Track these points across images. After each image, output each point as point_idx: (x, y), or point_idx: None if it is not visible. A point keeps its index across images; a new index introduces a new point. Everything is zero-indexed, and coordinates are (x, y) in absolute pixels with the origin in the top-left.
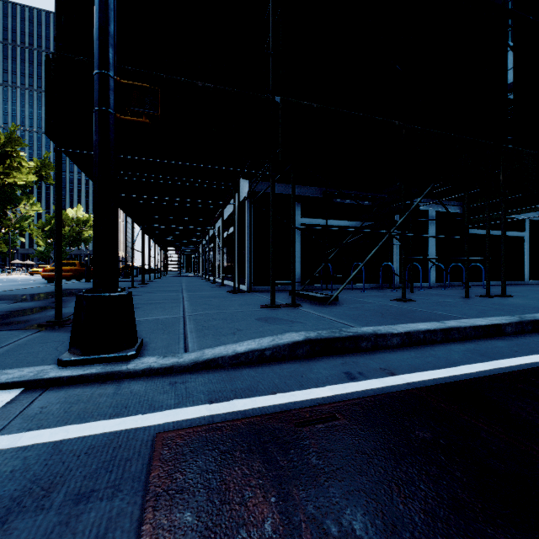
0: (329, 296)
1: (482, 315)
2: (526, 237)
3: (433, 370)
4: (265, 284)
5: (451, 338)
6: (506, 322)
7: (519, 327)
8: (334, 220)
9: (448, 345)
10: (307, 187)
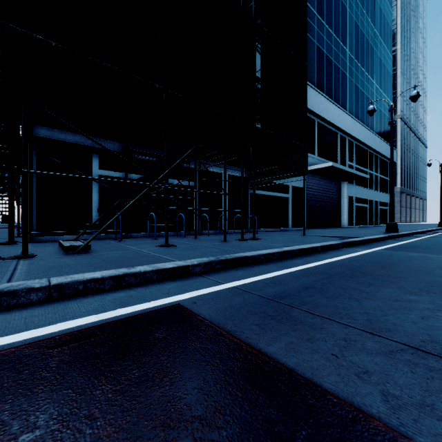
0: (79, 244)
1: (196, 257)
2: (290, 197)
3: (1, 337)
4: (54, 234)
5: (126, 285)
6: (196, 263)
7: (208, 266)
8: (137, 174)
9: (112, 293)
10: (107, 140)
